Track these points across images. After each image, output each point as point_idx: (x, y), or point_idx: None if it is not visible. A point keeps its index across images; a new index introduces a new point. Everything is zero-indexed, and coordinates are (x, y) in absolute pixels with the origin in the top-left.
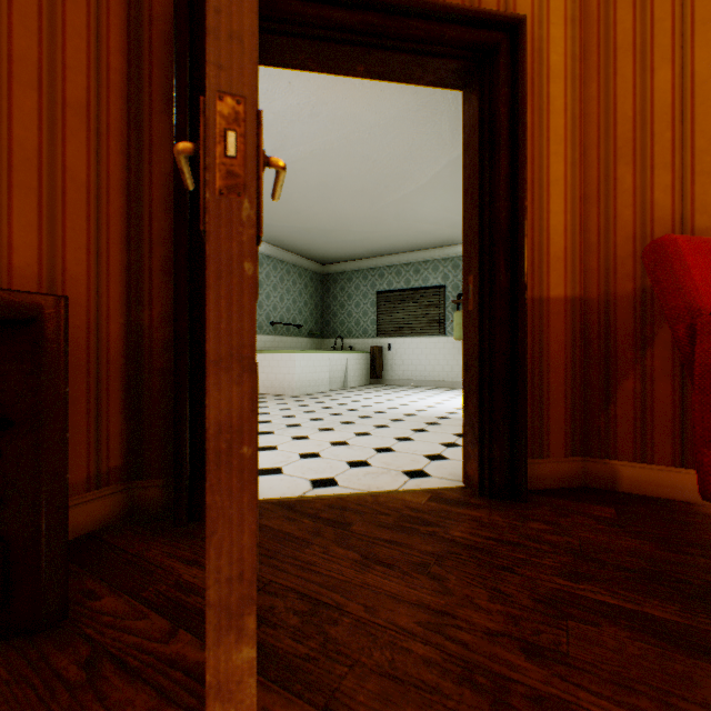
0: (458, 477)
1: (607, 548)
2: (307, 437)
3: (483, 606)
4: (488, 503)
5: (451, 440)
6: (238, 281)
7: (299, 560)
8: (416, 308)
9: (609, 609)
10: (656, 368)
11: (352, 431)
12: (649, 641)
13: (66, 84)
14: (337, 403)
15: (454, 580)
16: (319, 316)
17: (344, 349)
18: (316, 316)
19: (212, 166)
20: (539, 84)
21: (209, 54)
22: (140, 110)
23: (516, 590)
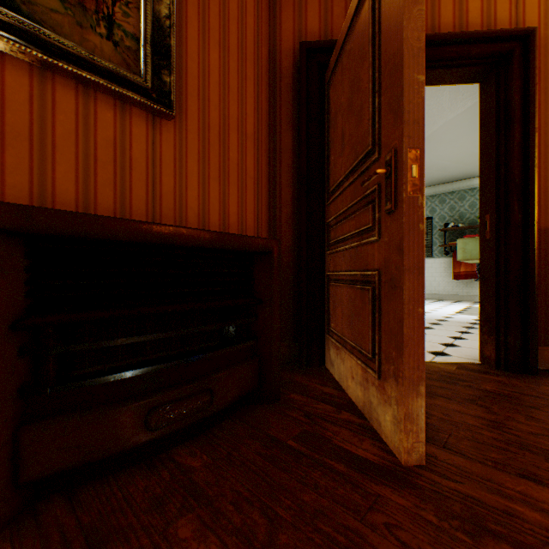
0: (473, 357)
1: None
2: None
3: (522, 421)
4: (504, 374)
5: (456, 335)
6: (416, 233)
7: None
8: None
9: None
10: None
11: None
12: None
13: (246, 125)
14: None
15: (496, 408)
16: None
17: None
18: None
19: (405, 182)
20: (544, 71)
21: (404, 133)
22: (274, 131)
23: (544, 417)
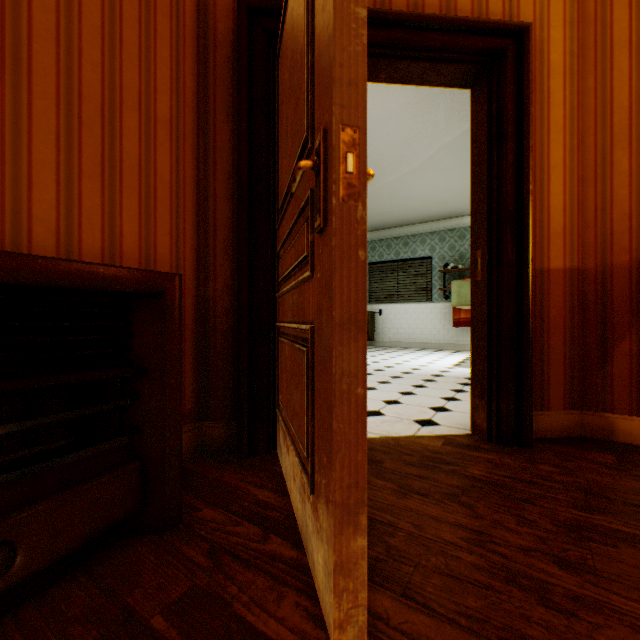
0: (464, 426)
1: (613, 487)
2: None
3: (513, 528)
4: (497, 448)
5: (450, 395)
6: (354, 265)
7: None
8: (404, 277)
9: (624, 535)
10: None
11: None
12: None
13: (156, 105)
14: None
15: (483, 508)
16: None
17: None
18: None
19: (337, 180)
20: (540, 81)
21: (335, 98)
22: (206, 121)
23: (538, 517)
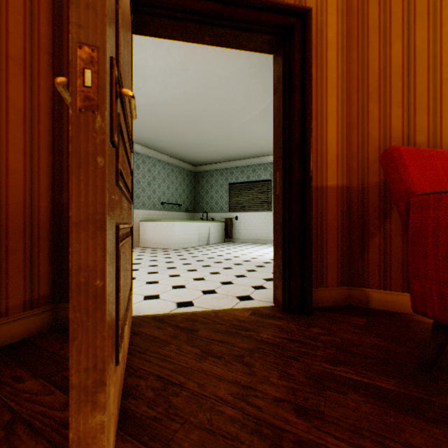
0: (271, 299)
1: (358, 344)
2: (179, 275)
3: (274, 382)
4: (287, 316)
5: (270, 276)
6: (93, 170)
7: (160, 354)
8: (253, 193)
9: (354, 383)
10: (392, 230)
11: (208, 271)
12: (376, 403)
13: (8, 44)
14: (201, 254)
15: (259, 366)
16: (192, 198)
17: (208, 219)
18: (190, 198)
19: (74, 92)
20: (321, 51)
21: (72, 17)
22: (61, 62)
23: (296, 372)
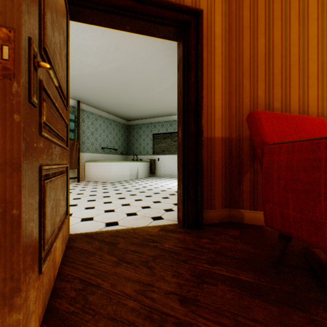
0: (176, 219)
1: (231, 249)
2: (111, 202)
3: (168, 280)
4: (185, 231)
5: None
6: (10, 124)
7: (86, 263)
8: (170, 141)
9: (224, 277)
10: (258, 168)
11: (134, 199)
12: (237, 291)
13: None
14: (131, 186)
15: (158, 268)
16: (126, 144)
17: (138, 160)
18: (124, 144)
19: None
20: (210, 41)
21: None
22: None
23: (185, 271)
